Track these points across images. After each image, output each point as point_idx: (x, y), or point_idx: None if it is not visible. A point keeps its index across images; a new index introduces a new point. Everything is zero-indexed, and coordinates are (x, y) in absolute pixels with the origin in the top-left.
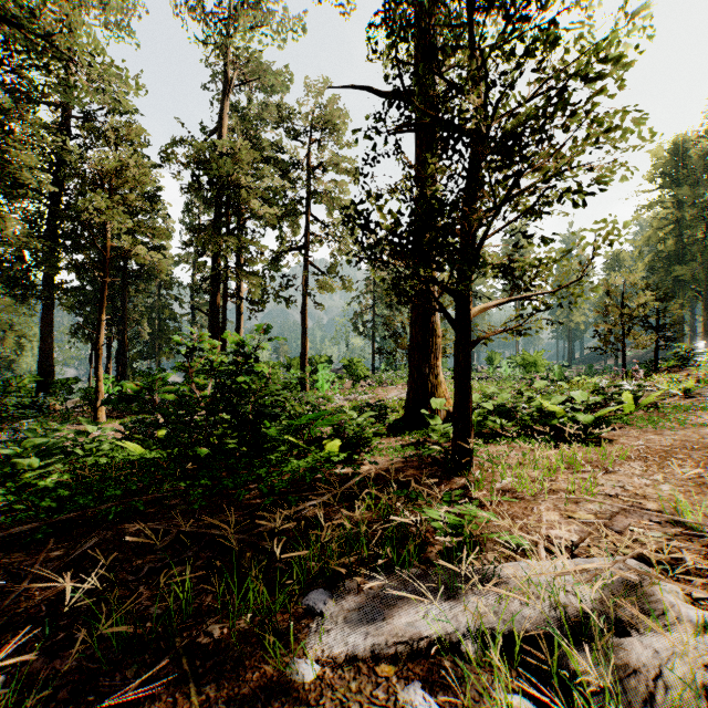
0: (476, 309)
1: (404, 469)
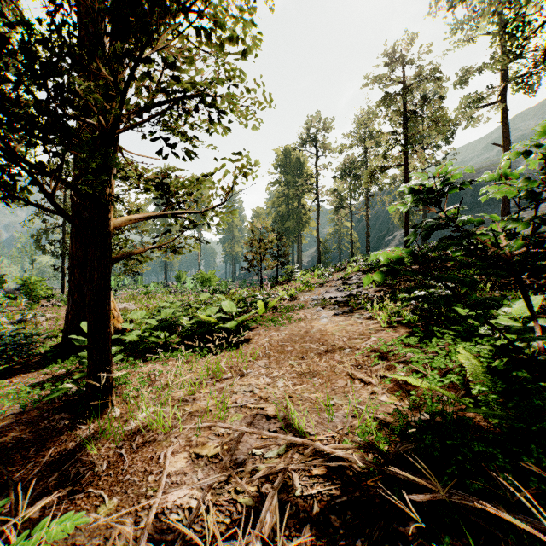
0: (119, 219)
1: (7, 431)
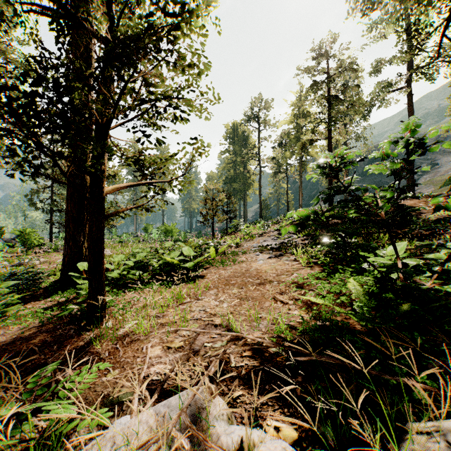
0: (110, 188)
1: (34, 336)
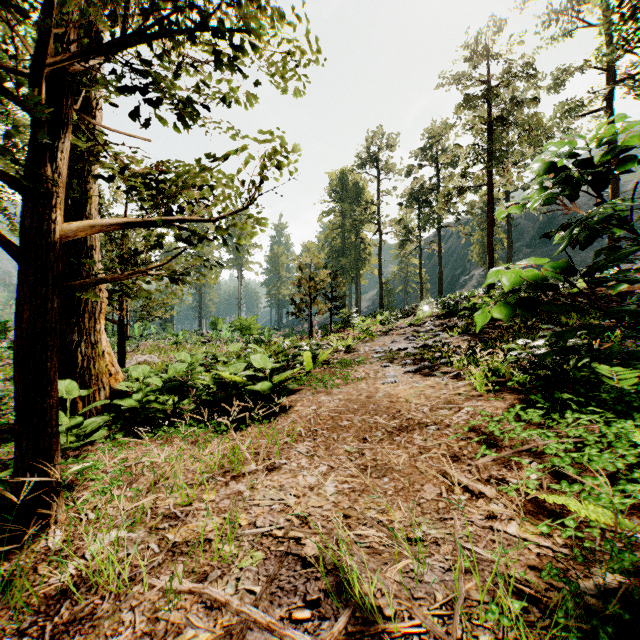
0: (75, 224)
1: None
